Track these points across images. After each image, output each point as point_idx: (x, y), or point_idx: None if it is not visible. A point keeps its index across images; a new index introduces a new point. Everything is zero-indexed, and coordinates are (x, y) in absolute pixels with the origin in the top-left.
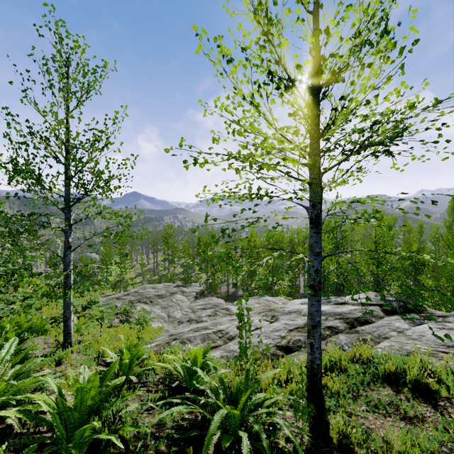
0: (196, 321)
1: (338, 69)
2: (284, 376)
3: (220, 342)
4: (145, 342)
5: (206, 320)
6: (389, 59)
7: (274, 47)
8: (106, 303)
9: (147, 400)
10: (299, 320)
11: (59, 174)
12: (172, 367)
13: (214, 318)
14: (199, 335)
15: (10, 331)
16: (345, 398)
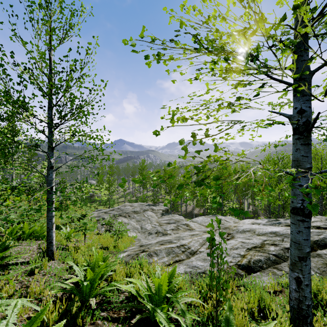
0: (162, 234)
1: None
2: (255, 304)
3: (183, 257)
4: (119, 250)
5: (170, 233)
6: None
7: None
8: (97, 216)
9: None
10: (255, 239)
11: (34, 95)
12: (135, 291)
13: (177, 232)
14: (164, 249)
15: None
16: None
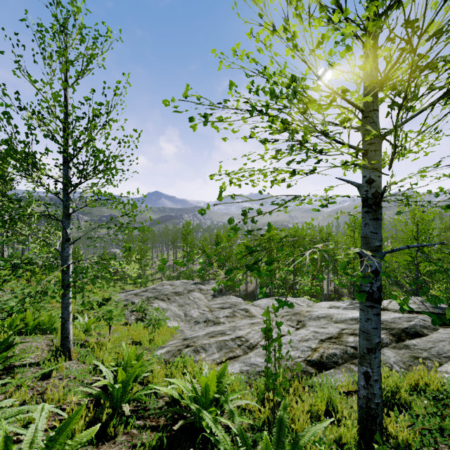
0: (213, 322)
1: None
2: (323, 407)
3: (240, 352)
4: (156, 346)
5: (223, 321)
6: None
7: None
8: (125, 299)
9: (139, 445)
10: (331, 328)
11: (48, 151)
12: (178, 394)
13: (232, 320)
14: (215, 343)
15: None
16: None
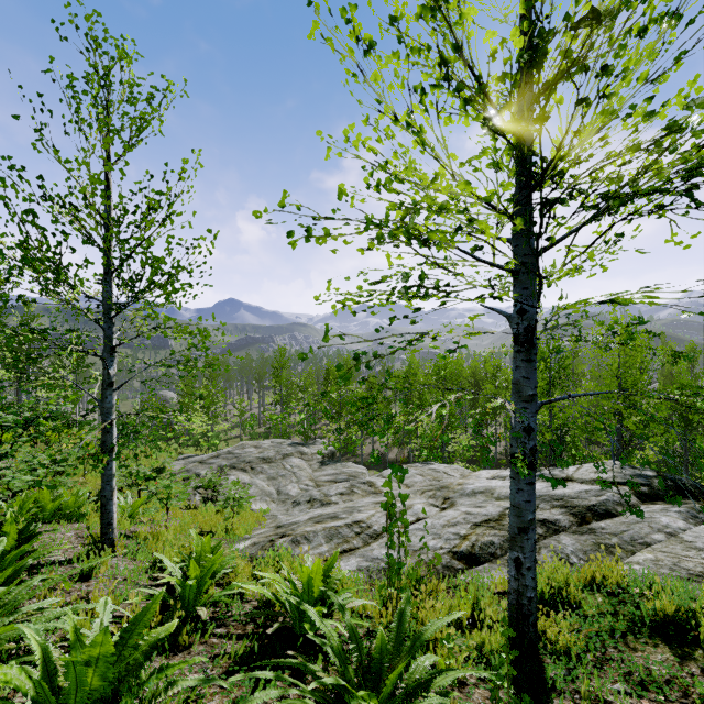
0: (321, 503)
1: (569, 60)
2: (467, 611)
3: (358, 543)
4: (236, 537)
5: (336, 501)
6: (680, 18)
7: (451, 27)
8: (184, 470)
9: (223, 655)
10: (490, 507)
11: (87, 262)
12: (271, 594)
13: (349, 499)
14: (323, 530)
15: (8, 522)
16: (581, 662)
